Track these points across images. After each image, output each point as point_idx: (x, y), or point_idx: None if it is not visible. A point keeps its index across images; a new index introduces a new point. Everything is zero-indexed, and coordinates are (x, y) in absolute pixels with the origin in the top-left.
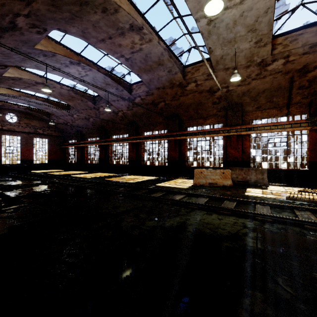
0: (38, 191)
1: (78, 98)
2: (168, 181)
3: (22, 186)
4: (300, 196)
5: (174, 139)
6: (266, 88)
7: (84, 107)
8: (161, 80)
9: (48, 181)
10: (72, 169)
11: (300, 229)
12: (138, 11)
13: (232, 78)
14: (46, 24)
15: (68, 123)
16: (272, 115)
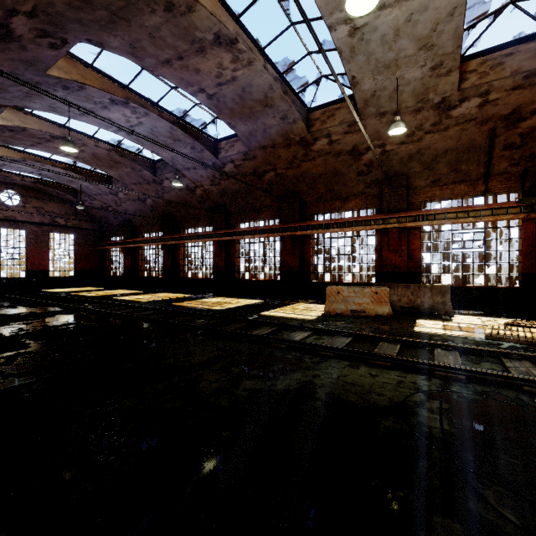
0: (54, 326)
1: (126, 164)
2: (281, 307)
3: (25, 317)
4: (510, 334)
5: (291, 235)
6: (449, 148)
7: (136, 179)
8: (269, 133)
9: (72, 307)
10: (116, 286)
11: (515, 394)
12: (229, 10)
13: (392, 130)
14: (66, 30)
15: (109, 207)
16: (458, 193)
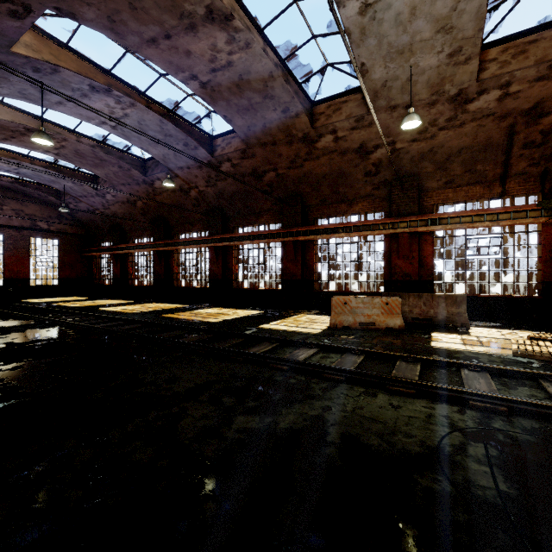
0: (20, 344)
1: (113, 162)
2: (283, 319)
3: None
4: (540, 350)
5: (293, 240)
6: (464, 147)
7: (125, 179)
8: (269, 128)
9: (48, 320)
10: (105, 295)
11: None
12: None
13: (405, 123)
14: None
15: (97, 211)
16: (473, 196)
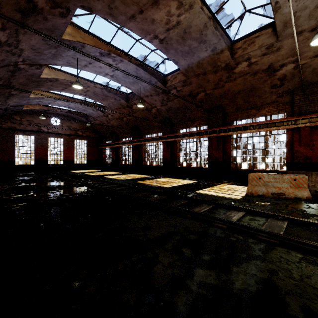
0: (66, 195)
1: (111, 96)
2: (211, 187)
3: (54, 188)
4: None
5: (216, 136)
6: None
7: (117, 106)
8: (201, 64)
9: (80, 182)
10: (108, 169)
11: None
12: None
13: (315, 40)
14: None
15: (104, 124)
16: None
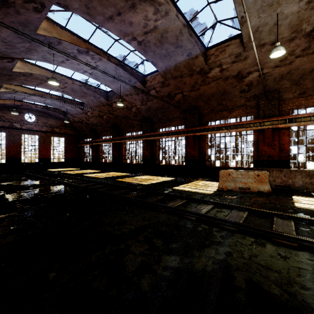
0: (41, 194)
1: (90, 94)
2: (187, 183)
3: (28, 187)
4: None
5: (192, 135)
6: None
7: (97, 103)
8: (178, 67)
9: (57, 181)
10: (87, 167)
11: None
12: None
13: (273, 53)
14: None
15: (83, 121)
16: None
